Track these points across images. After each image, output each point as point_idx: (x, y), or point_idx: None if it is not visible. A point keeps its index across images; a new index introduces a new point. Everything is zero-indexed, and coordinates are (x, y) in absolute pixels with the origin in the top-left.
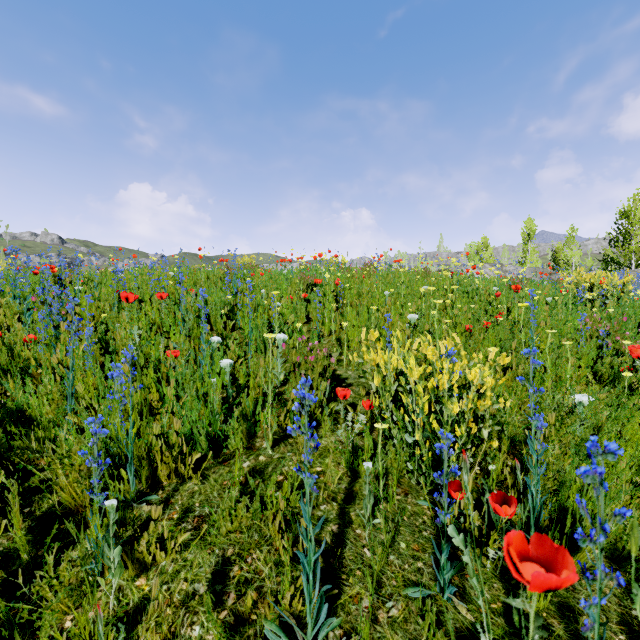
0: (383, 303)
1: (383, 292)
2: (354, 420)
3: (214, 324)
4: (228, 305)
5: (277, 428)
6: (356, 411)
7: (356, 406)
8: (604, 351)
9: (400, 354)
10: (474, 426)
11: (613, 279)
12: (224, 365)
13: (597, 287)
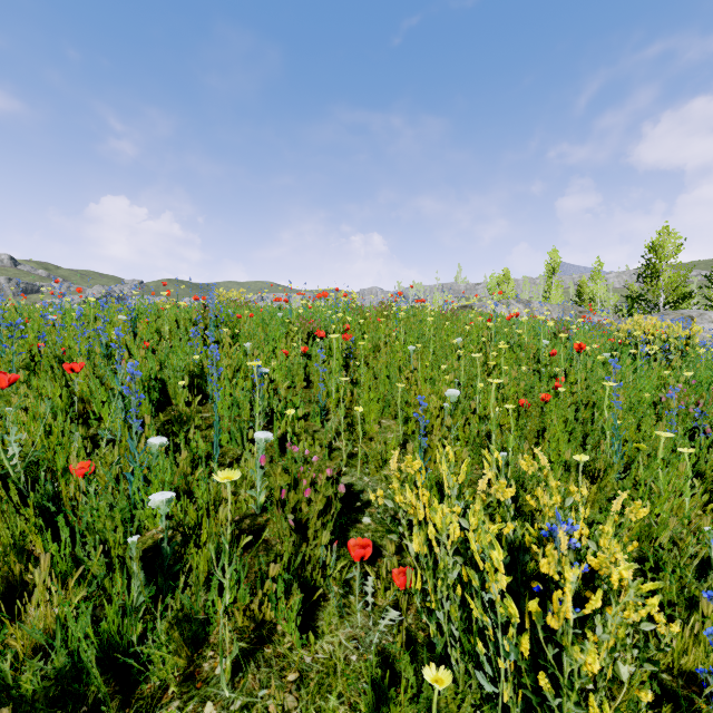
0: (407, 362)
1: (406, 345)
2: (376, 588)
3: (173, 396)
4: (195, 368)
5: (245, 622)
6: (378, 561)
7: (378, 549)
8: (701, 437)
9: (453, 487)
10: (610, 668)
11: (678, 330)
12: (157, 503)
13: (659, 339)
